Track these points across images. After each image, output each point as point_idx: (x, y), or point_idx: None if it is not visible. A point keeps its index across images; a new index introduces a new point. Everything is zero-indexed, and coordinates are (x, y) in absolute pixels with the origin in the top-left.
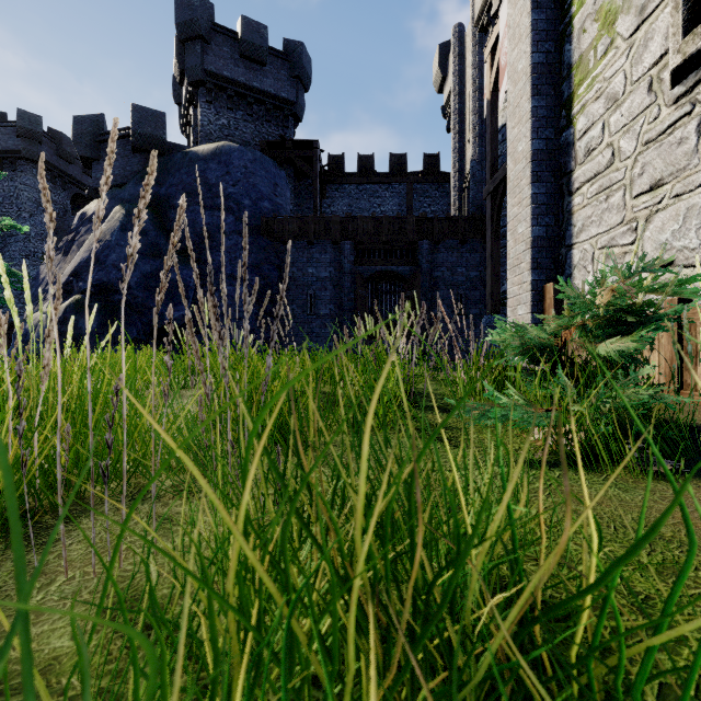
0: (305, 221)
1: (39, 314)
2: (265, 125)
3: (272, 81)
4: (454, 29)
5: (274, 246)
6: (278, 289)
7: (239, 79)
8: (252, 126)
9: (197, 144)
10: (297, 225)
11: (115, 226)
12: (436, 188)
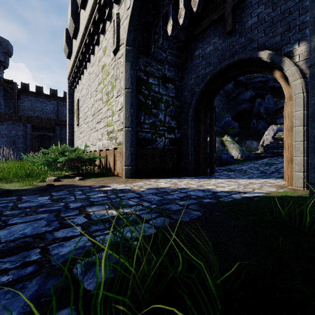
0: (11, 115)
1: None
2: None
3: None
4: None
5: None
6: None
7: None
8: None
9: None
10: (7, 116)
11: None
12: None
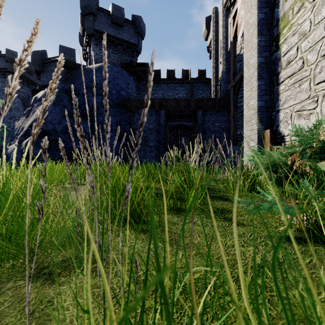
0: (142, 101)
1: (14, 146)
2: (123, 55)
3: (126, 34)
4: (213, 9)
5: (127, 113)
6: (129, 133)
7: (110, 33)
8: (117, 56)
9: (91, 64)
10: (138, 102)
11: (50, 103)
12: (204, 86)
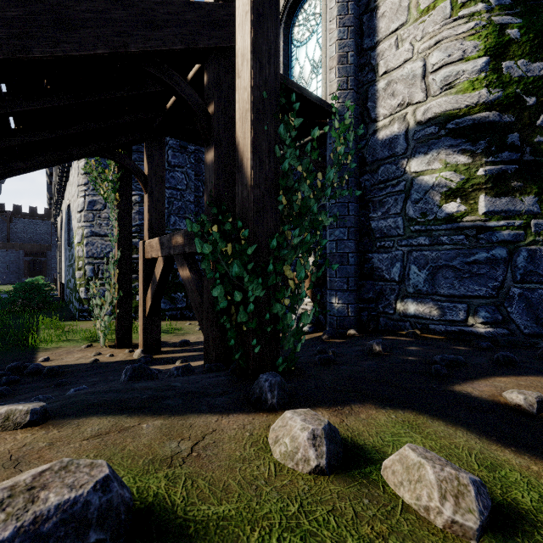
0: (5, 244)
1: None
2: None
3: None
4: None
5: None
6: None
7: None
8: None
9: None
10: (2, 245)
11: None
12: None
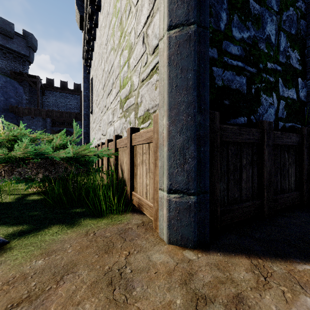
0: (30, 109)
1: None
2: (13, 62)
3: (16, 46)
4: None
5: (16, 117)
6: None
7: None
8: (6, 62)
9: None
10: (27, 110)
11: None
12: None
